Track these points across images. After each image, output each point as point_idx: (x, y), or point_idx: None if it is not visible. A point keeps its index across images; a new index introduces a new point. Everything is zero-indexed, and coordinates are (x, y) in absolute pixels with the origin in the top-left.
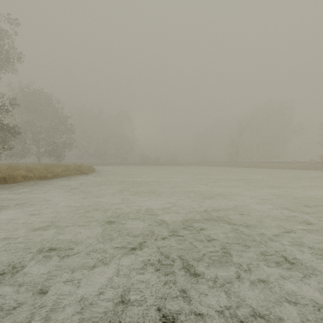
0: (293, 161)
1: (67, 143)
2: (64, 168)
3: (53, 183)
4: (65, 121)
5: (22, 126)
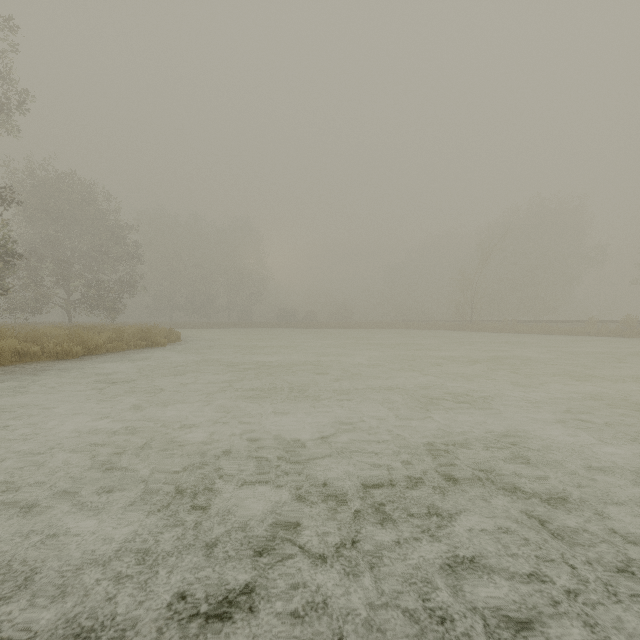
0: (590, 320)
1: (127, 283)
2: (113, 335)
3: (81, 368)
4: (124, 239)
5: (34, 249)
